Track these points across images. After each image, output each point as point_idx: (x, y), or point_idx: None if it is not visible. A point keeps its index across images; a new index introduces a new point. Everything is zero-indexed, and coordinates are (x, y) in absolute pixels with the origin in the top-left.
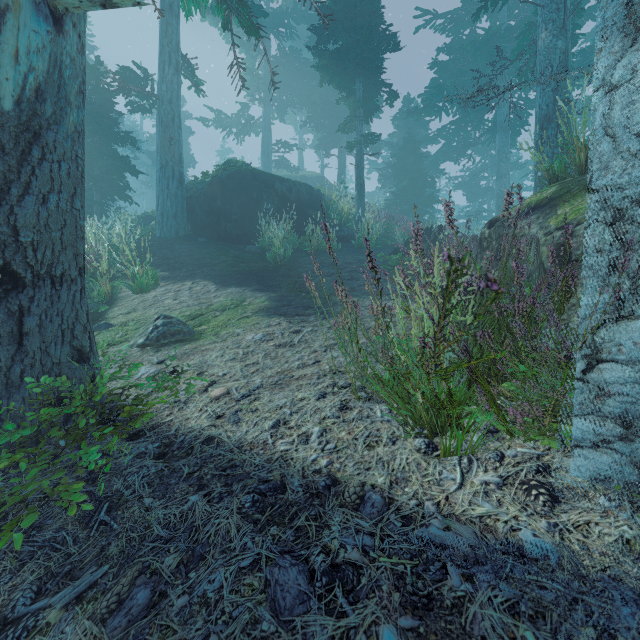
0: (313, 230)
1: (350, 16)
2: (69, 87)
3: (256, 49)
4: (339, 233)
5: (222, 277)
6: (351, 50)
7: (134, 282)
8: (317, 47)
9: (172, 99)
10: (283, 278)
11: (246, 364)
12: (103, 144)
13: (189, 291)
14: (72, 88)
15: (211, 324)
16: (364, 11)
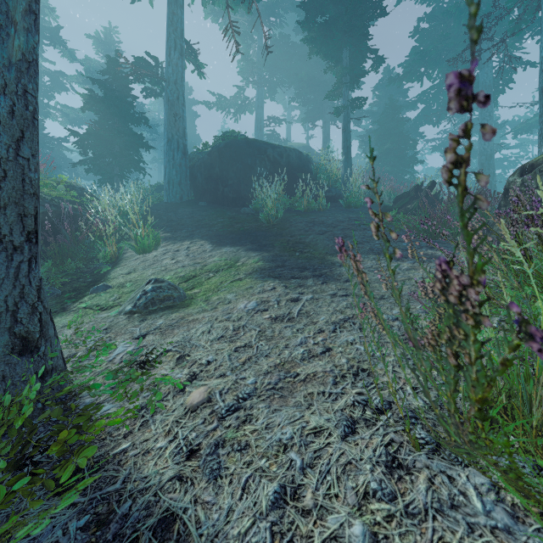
0: (303, 191)
1: None
2: (13, 2)
3: (250, 38)
4: (327, 193)
5: (218, 237)
6: (339, 18)
7: (137, 243)
8: (306, 21)
9: (177, 80)
10: (276, 237)
11: (236, 347)
12: (122, 125)
13: (187, 251)
14: (18, 4)
15: (203, 287)
16: None
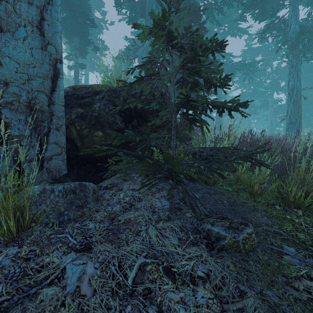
0: None
1: (68, 3)
2: None
3: None
4: None
5: None
6: (66, 20)
7: None
8: None
9: None
10: None
11: None
12: None
13: None
14: None
15: None
16: (76, 3)
